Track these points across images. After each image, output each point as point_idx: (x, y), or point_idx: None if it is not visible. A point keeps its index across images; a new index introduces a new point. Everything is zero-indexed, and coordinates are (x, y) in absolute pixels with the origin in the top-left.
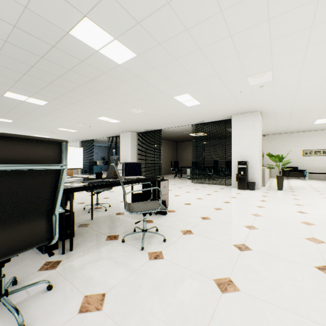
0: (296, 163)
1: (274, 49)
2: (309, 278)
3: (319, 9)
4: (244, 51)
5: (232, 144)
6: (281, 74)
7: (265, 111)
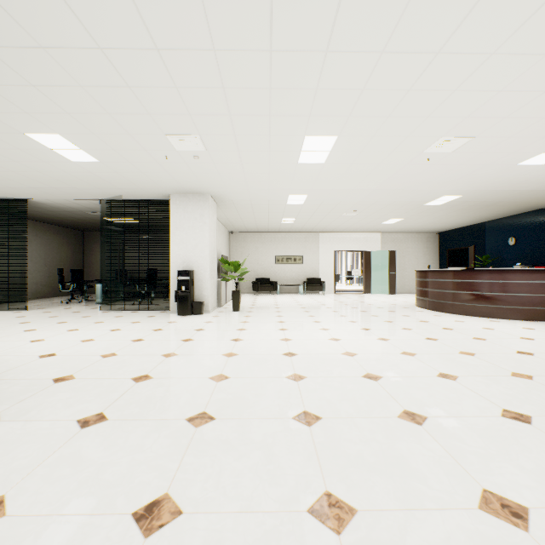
0: (269, 272)
1: (188, 102)
2: (163, 441)
3: (223, 67)
4: (140, 87)
5: (171, 242)
6: (215, 144)
7: (218, 196)
